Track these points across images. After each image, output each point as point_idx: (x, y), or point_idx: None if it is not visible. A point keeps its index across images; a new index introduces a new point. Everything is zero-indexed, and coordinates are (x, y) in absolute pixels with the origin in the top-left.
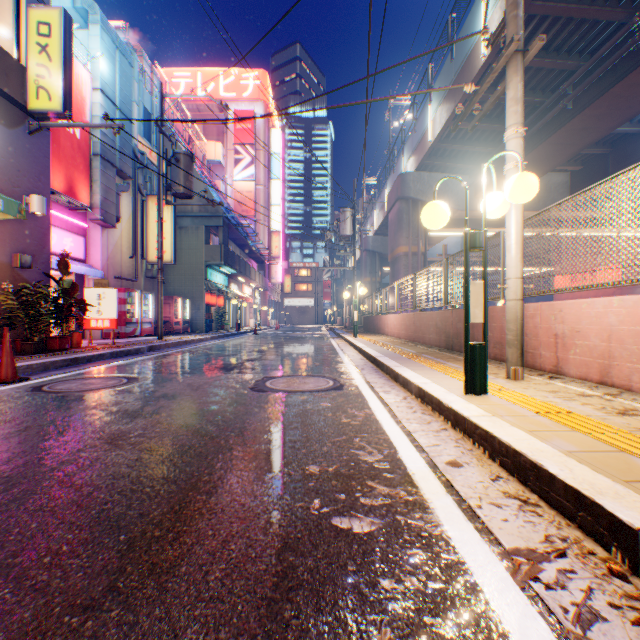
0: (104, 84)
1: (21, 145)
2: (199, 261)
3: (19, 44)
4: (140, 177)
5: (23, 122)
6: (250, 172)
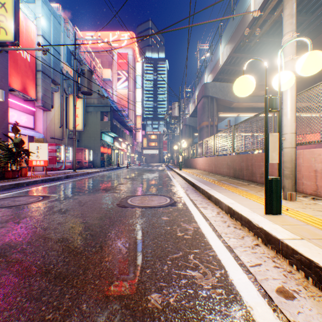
0: (44, 32)
1: None
2: (97, 130)
3: None
4: (65, 84)
5: None
6: (125, 85)
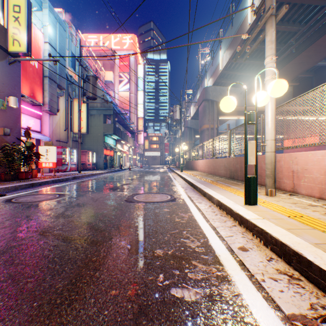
0: (50, 40)
1: (4, 70)
2: (100, 132)
3: (3, 16)
4: (69, 88)
5: (5, 58)
6: (127, 87)
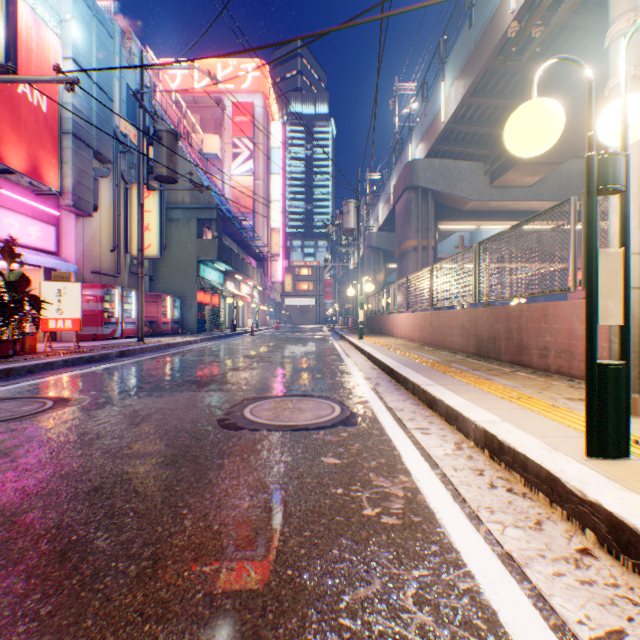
0: (77, 53)
1: None
2: (191, 256)
3: None
4: (123, 162)
5: None
6: (249, 166)
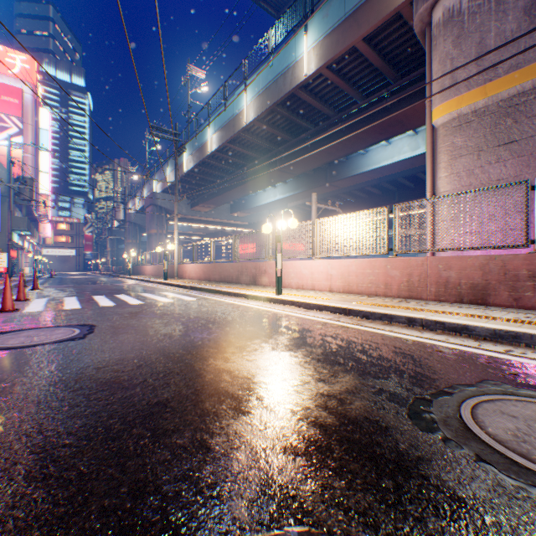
0: None
1: None
2: (6, 227)
3: None
4: None
5: None
6: (18, 141)
